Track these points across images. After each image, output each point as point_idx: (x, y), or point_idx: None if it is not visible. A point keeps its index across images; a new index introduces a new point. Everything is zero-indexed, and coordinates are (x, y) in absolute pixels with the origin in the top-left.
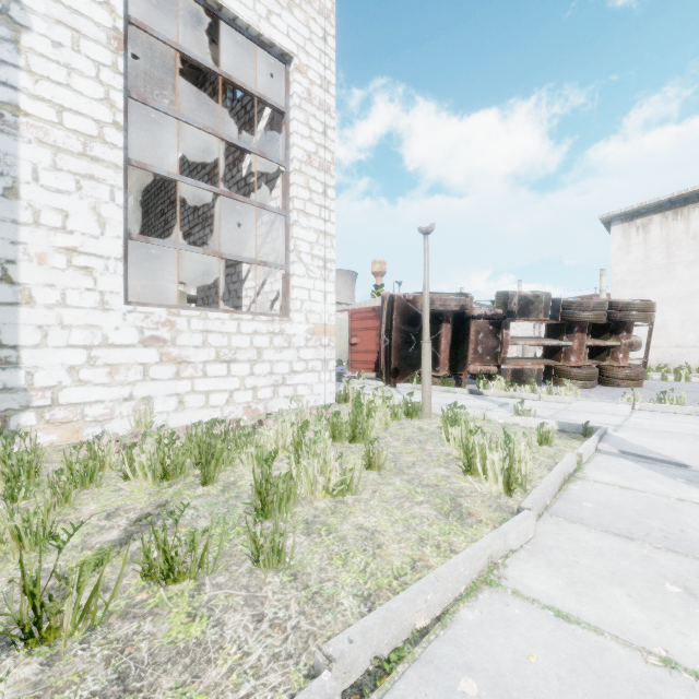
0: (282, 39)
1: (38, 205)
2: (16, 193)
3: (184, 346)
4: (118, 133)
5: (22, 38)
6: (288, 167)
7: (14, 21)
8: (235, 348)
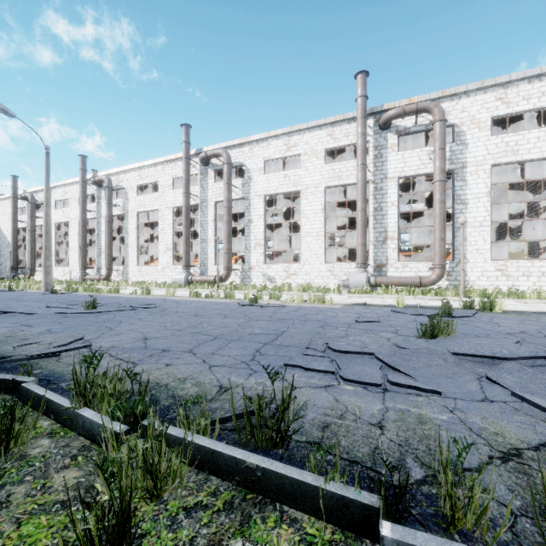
0: None
1: (470, 241)
2: (466, 239)
3: (509, 271)
4: (489, 217)
5: (467, 206)
6: None
7: (466, 203)
8: (530, 272)
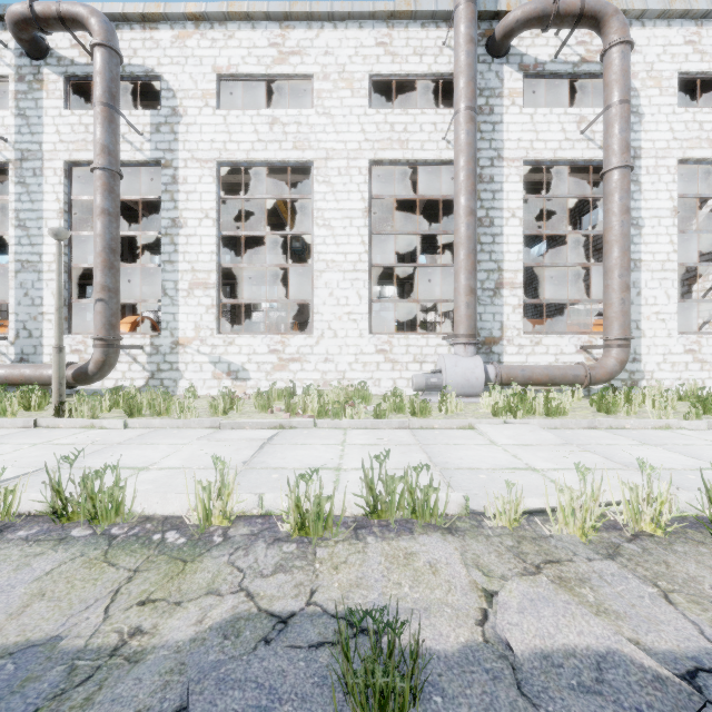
0: None
1: (646, 296)
2: (640, 294)
3: (704, 354)
4: (674, 255)
5: (641, 231)
6: None
7: (639, 226)
8: None
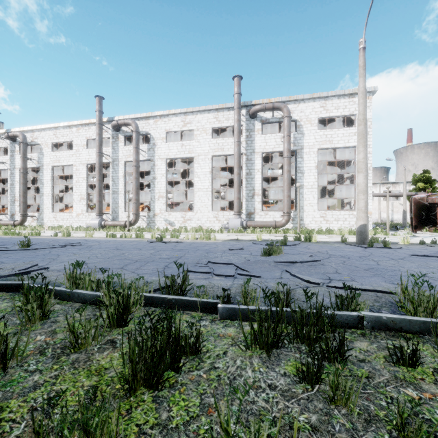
0: (352, 144)
1: (306, 197)
2: (303, 196)
3: (327, 218)
4: (316, 182)
5: (304, 175)
6: (355, 173)
7: (303, 173)
8: (339, 218)
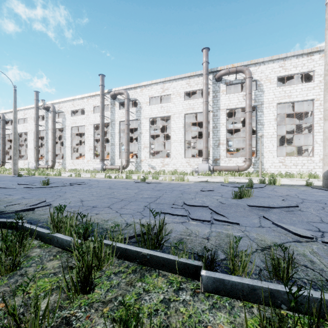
0: (310, 97)
1: (265, 146)
2: (263, 145)
3: (286, 163)
4: (275, 132)
5: (264, 126)
6: (313, 123)
7: (263, 124)
8: (297, 163)
